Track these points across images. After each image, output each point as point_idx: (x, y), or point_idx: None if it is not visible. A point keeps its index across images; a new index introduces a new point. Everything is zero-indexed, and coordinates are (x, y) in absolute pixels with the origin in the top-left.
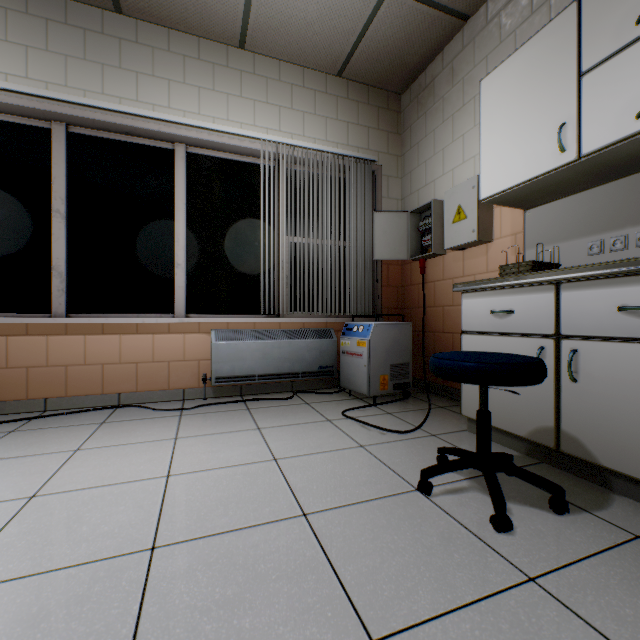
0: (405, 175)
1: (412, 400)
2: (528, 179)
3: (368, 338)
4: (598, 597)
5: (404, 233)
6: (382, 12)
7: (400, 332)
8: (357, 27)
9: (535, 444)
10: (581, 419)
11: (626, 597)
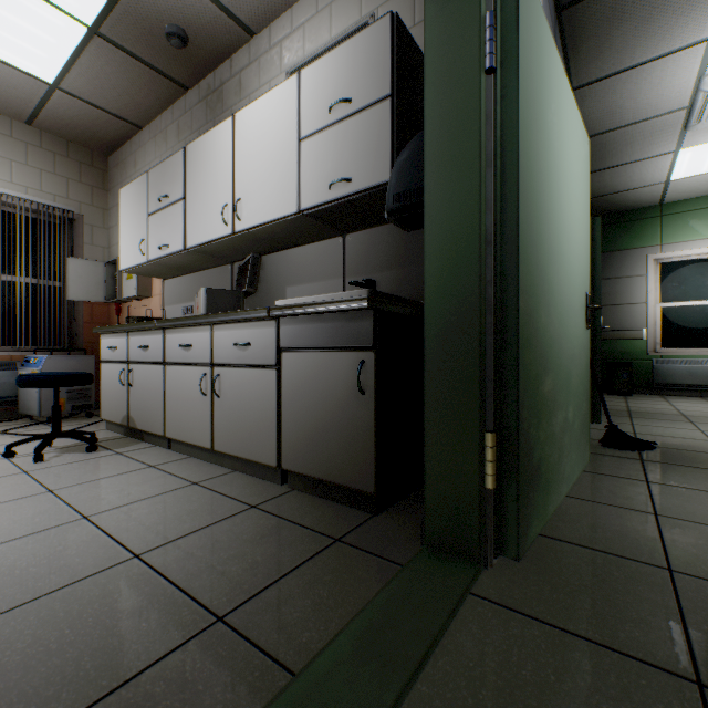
0: (111, 228)
1: (95, 418)
2: (135, 265)
3: (40, 368)
4: (54, 470)
5: (102, 279)
6: (56, 99)
7: (81, 363)
8: (34, 99)
9: (127, 427)
10: (134, 407)
11: (69, 468)
